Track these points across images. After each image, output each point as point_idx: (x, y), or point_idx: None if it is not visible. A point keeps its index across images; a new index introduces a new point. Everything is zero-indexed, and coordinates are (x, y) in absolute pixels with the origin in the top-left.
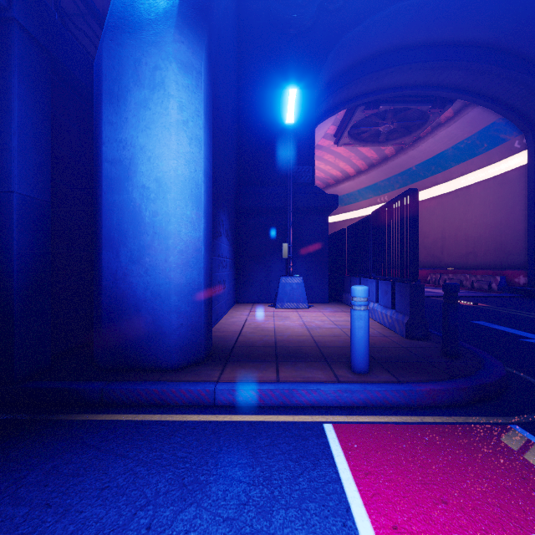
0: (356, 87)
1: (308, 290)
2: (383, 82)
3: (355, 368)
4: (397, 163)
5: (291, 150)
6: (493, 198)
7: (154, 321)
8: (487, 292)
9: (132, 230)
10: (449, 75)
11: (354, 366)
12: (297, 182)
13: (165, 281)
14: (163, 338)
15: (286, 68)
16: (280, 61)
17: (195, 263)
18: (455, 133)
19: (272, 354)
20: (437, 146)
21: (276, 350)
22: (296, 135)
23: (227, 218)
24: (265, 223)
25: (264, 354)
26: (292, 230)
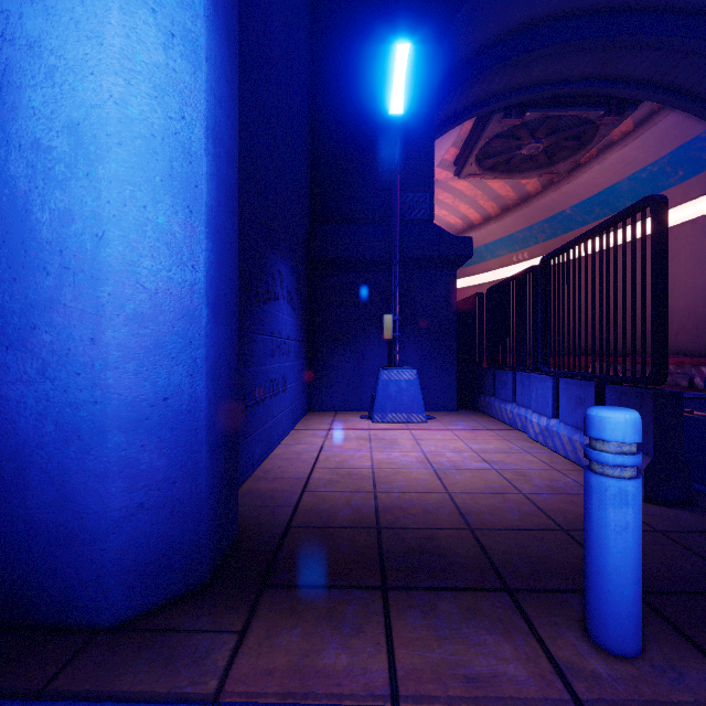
0: (492, 81)
1: (423, 390)
2: (533, 73)
3: (606, 638)
4: (544, 204)
5: (397, 163)
6: (691, 251)
7: (62, 500)
8: (688, 391)
9: (6, 260)
10: (634, 61)
11: (600, 631)
12: (405, 219)
13: (93, 394)
14: (86, 544)
15: (388, 37)
16: (379, 26)
17: (180, 348)
18: (634, 156)
19: (372, 555)
20: (605, 177)
21: (379, 542)
22: (405, 138)
23: (291, 271)
24: (355, 283)
25: (353, 555)
26: (399, 294)
